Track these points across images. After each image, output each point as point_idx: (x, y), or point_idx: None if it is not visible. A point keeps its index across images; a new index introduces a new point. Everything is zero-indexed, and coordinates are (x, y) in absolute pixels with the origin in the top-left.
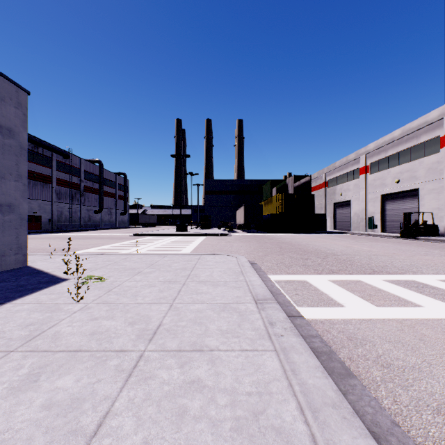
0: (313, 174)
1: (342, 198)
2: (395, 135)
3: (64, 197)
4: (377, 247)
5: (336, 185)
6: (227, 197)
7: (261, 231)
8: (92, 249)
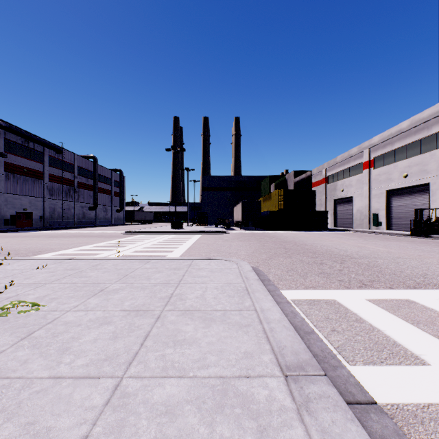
0: (313, 170)
1: (343, 194)
2: (402, 127)
3: (57, 194)
4: (393, 247)
5: (337, 181)
6: (224, 194)
7: (260, 228)
8: (71, 249)
